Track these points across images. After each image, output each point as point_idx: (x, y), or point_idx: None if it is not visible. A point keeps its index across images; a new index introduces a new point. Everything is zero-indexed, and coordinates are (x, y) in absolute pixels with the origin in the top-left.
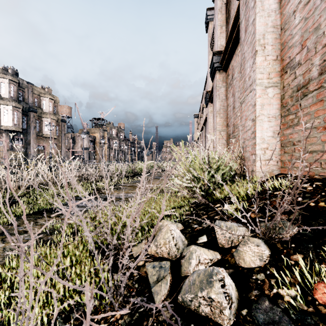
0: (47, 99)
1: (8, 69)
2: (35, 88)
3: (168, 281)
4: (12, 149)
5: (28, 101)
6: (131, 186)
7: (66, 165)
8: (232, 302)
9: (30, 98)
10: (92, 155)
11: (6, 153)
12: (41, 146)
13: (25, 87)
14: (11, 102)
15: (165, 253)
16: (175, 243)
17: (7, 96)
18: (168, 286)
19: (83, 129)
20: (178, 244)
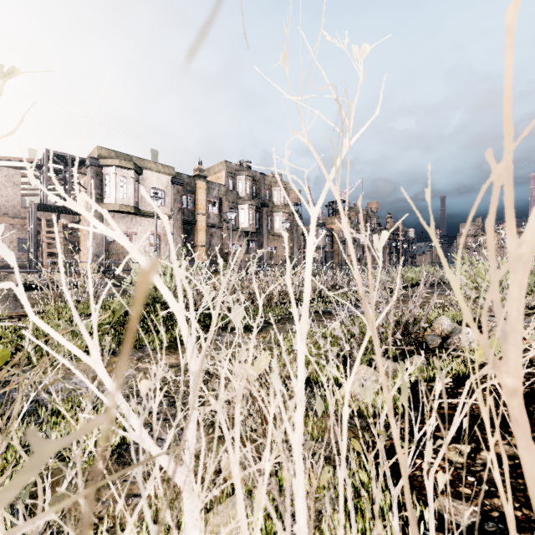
0: (278, 189)
1: (243, 163)
2: (267, 178)
3: (438, 340)
4: (247, 253)
5: (260, 195)
6: (398, 299)
7: (323, 272)
8: (472, 342)
9: (263, 191)
10: (330, 257)
11: (243, 257)
12: (272, 247)
13: (258, 180)
14: (247, 200)
15: (438, 334)
16: (446, 327)
17: (244, 194)
18: (438, 342)
19: (316, 220)
20: (448, 328)
